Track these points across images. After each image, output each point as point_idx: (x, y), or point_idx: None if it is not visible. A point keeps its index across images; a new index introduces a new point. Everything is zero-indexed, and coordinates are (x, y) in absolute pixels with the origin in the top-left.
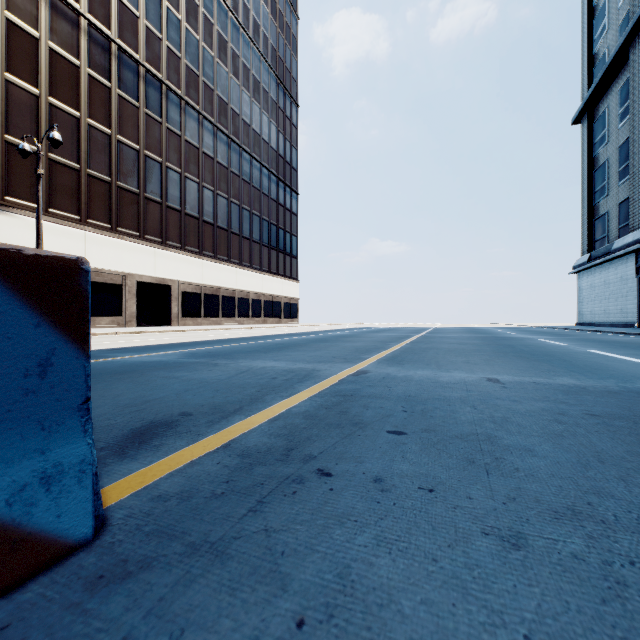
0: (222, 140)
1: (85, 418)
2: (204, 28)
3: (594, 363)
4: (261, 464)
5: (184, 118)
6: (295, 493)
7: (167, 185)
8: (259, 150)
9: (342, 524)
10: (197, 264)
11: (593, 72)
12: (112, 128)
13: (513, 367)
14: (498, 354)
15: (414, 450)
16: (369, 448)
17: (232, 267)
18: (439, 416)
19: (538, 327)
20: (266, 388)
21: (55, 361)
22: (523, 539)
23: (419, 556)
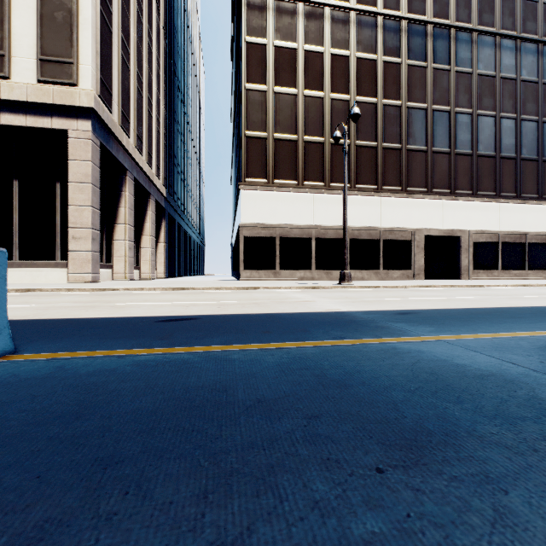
0: (528, 51)
1: None
2: None
3: None
4: None
5: (475, 51)
6: None
7: (455, 132)
8: None
9: None
10: (492, 209)
11: None
12: (402, 99)
13: None
14: None
15: None
16: None
17: (544, 205)
18: None
19: None
20: None
21: None
22: None
23: None
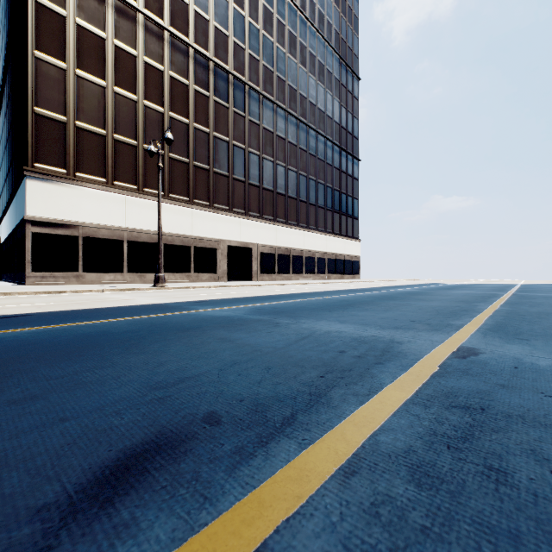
0: (292, 122)
1: None
2: (277, 31)
3: None
4: None
5: (262, 109)
6: None
7: (249, 166)
8: (323, 126)
9: None
10: (272, 229)
11: None
12: (210, 127)
13: None
14: None
15: None
16: None
17: (300, 230)
18: None
19: None
20: (331, 371)
21: None
22: None
23: None
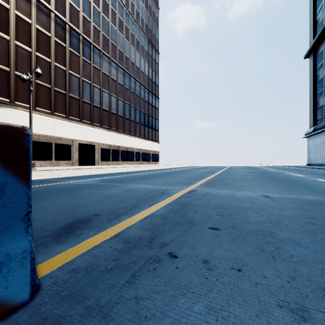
0: (120, 72)
1: (27, 224)
2: (111, 15)
3: (322, 187)
4: (135, 248)
5: (102, 61)
6: (155, 269)
7: (93, 95)
8: (139, 76)
9: (184, 294)
10: (108, 134)
11: (316, 30)
12: (66, 67)
13: (276, 189)
14: (266, 181)
15: (226, 241)
16: (199, 239)
17: (125, 136)
18: (238, 218)
19: (285, 166)
20: (141, 200)
21: (6, 190)
22: (307, 312)
23: (237, 324)
